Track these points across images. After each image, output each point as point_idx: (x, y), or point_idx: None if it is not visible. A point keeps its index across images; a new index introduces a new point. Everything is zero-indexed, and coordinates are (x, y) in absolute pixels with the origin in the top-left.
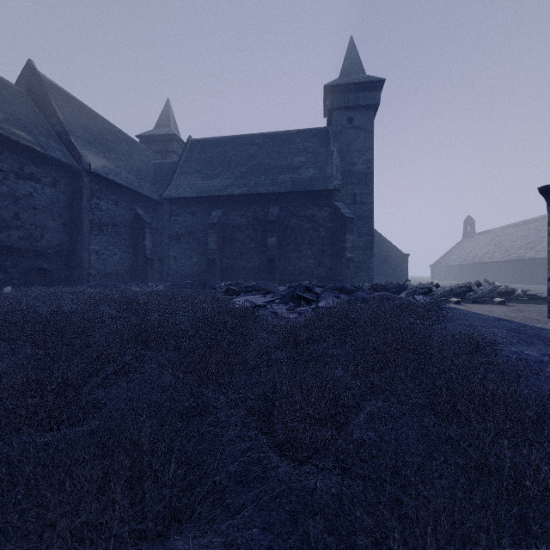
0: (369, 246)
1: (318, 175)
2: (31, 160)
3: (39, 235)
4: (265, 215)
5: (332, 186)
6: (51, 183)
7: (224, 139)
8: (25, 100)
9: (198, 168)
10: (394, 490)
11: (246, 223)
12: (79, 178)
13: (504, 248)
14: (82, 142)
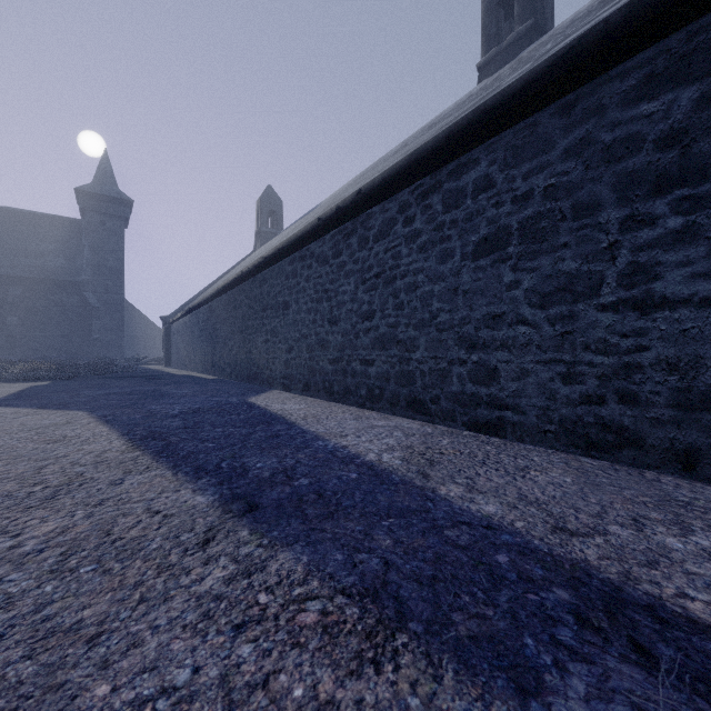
0: (121, 328)
1: (68, 266)
2: None
3: None
4: (5, 294)
5: (81, 279)
6: None
7: None
8: None
9: None
10: None
11: None
12: None
13: None
14: None
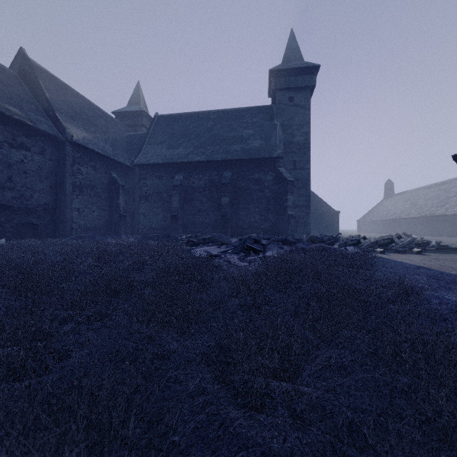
0: (306, 204)
1: (264, 145)
2: (22, 132)
3: (29, 195)
4: (220, 178)
5: (275, 155)
6: (40, 151)
7: (185, 115)
8: (17, 81)
9: (163, 139)
10: (353, 452)
11: (203, 185)
12: (63, 147)
13: (419, 206)
14: (66, 117)
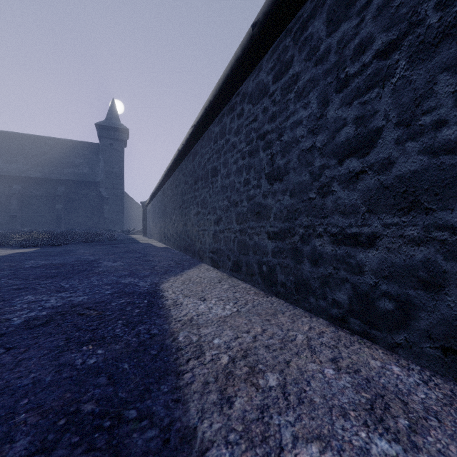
0: (122, 211)
1: (90, 172)
2: None
3: None
4: (55, 191)
5: (97, 180)
6: None
7: (22, 135)
8: None
9: None
10: None
11: (41, 194)
12: None
13: None
14: None
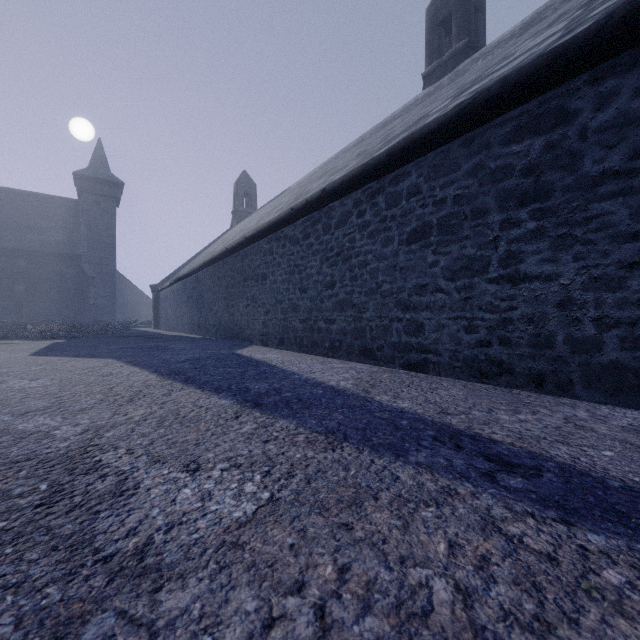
0: (113, 295)
1: (67, 241)
2: None
3: None
4: (12, 266)
5: (79, 252)
6: None
7: None
8: None
9: None
10: None
11: None
12: None
13: None
14: None
